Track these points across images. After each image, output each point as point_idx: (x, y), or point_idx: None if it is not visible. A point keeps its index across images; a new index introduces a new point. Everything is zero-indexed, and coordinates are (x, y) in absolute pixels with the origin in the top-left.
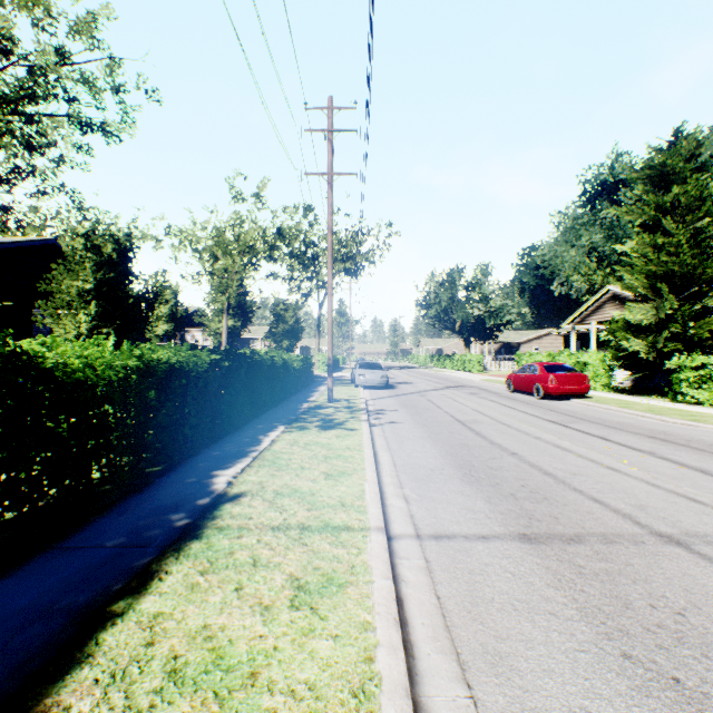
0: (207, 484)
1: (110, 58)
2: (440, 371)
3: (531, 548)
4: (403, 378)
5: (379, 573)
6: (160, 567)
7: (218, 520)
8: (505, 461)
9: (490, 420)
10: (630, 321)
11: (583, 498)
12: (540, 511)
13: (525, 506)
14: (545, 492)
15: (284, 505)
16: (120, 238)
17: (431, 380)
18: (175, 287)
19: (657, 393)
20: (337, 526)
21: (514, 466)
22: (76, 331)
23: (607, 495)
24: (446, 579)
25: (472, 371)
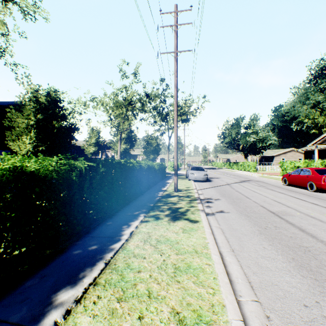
0: None
1: None
2: (231, 171)
3: None
4: (213, 174)
5: None
6: None
7: None
8: None
9: (297, 212)
10: None
11: None
12: None
13: None
14: None
15: None
16: (50, 93)
17: (230, 176)
18: (98, 129)
19: None
20: None
21: None
22: (26, 149)
23: None
24: None
25: (250, 171)
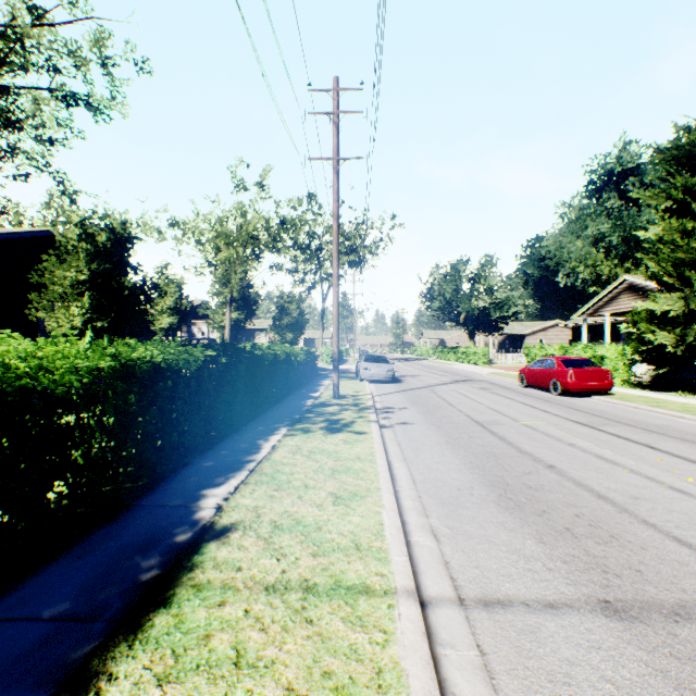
0: (192, 509)
1: (91, 19)
2: (445, 363)
3: (626, 630)
4: (408, 371)
5: (419, 688)
6: (103, 665)
7: (197, 572)
8: (544, 478)
9: (511, 421)
10: (653, 312)
11: (662, 537)
12: (614, 559)
13: (590, 549)
14: (609, 527)
15: (283, 546)
16: (116, 227)
17: (437, 373)
18: (180, 280)
19: (684, 389)
20: (351, 586)
21: (556, 484)
22: (70, 324)
23: (692, 532)
24: (517, 695)
25: (478, 364)
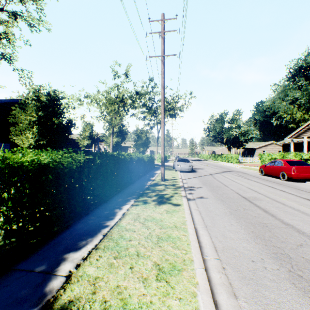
0: (48, 277)
1: None
2: (216, 162)
3: None
4: (198, 166)
5: None
6: None
7: None
8: None
9: (266, 198)
10: None
11: None
12: None
13: None
14: None
15: None
16: (50, 93)
17: (213, 167)
18: (92, 124)
19: None
20: None
21: None
22: (28, 143)
23: None
24: None
25: (233, 162)
